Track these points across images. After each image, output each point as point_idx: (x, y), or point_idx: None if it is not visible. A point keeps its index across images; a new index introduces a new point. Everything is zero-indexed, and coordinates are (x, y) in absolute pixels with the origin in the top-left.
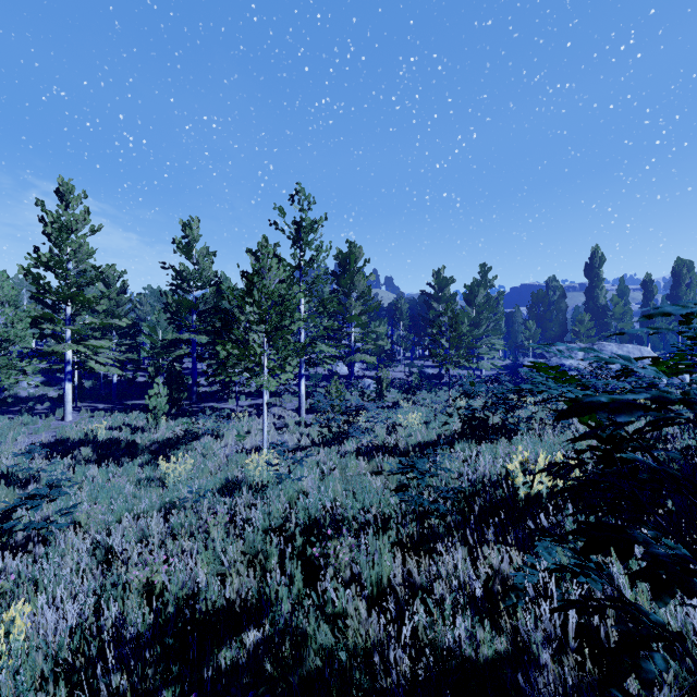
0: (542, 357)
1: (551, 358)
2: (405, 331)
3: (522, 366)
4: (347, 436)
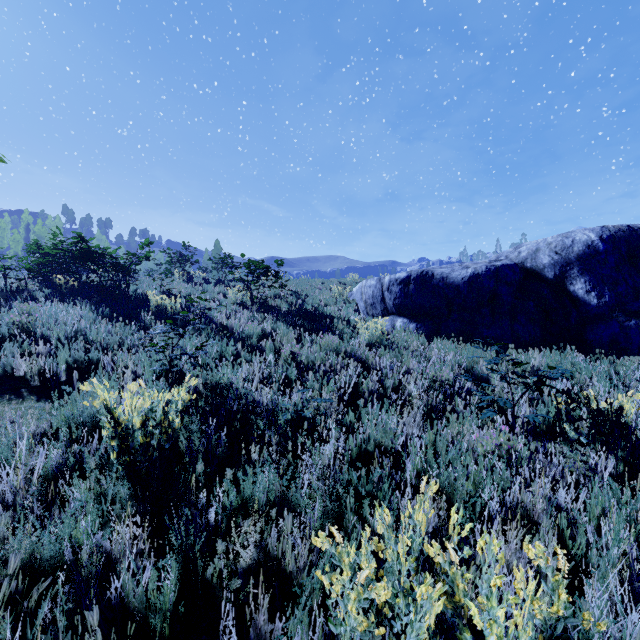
0: None
1: None
2: None
3: None
4: None
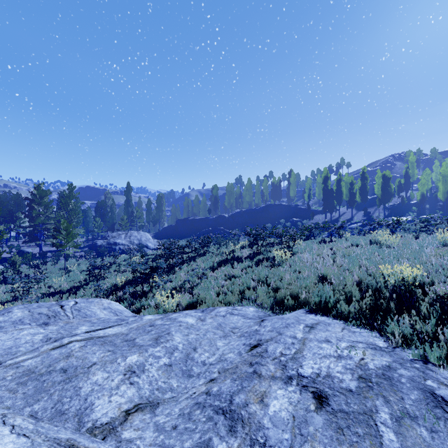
0: (106, 239)
1: (110, 239)
2: (3, 221)
3: (96, 244)
4: (27, 293)
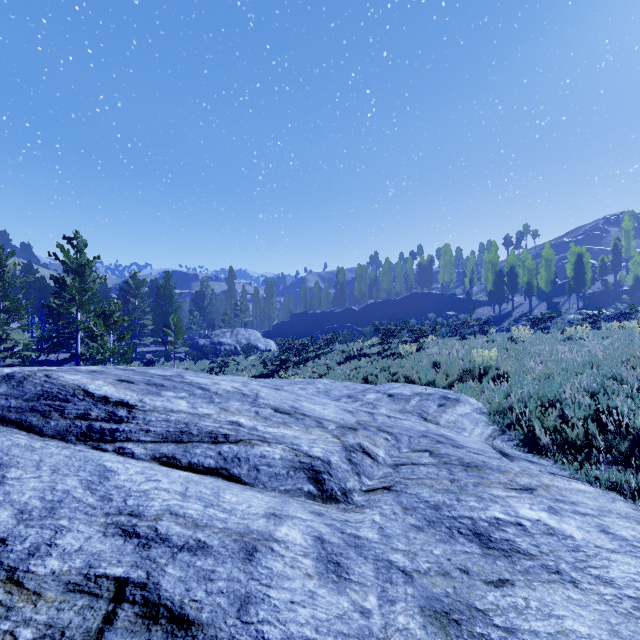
0: (209, 337)
1: (214, 338)
2: None
3: (198, 343)
4: None
